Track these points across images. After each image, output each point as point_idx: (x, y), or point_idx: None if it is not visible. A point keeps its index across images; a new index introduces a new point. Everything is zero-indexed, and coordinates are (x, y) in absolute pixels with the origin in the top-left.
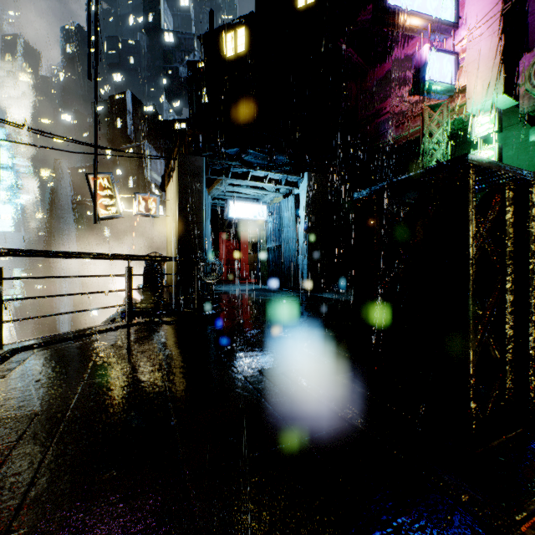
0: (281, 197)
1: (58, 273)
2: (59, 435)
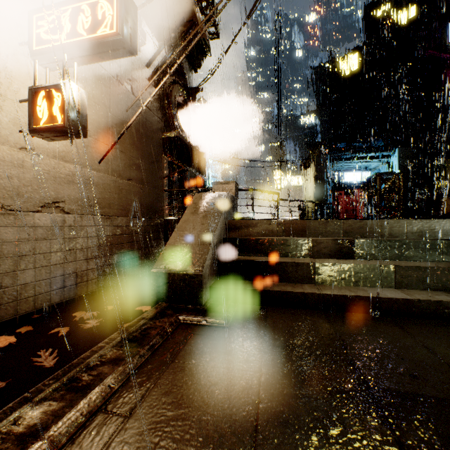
0: (383, 164)
1: None
2: None
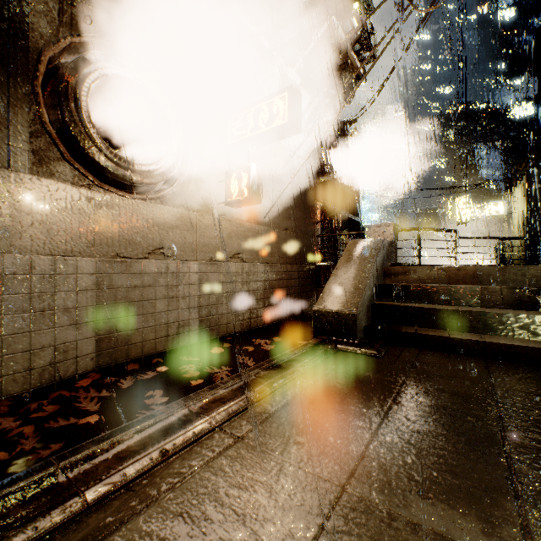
0: None
1: None
2: None
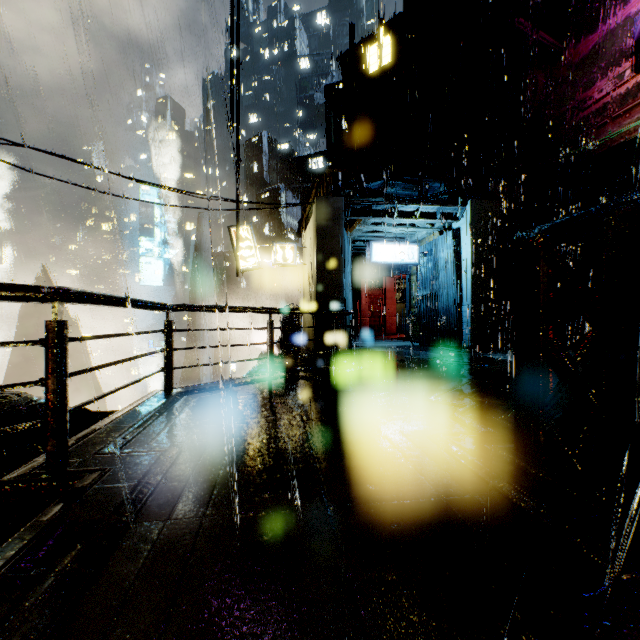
0: (436, 233)
1: (202, 326)
2: (227, 462)
